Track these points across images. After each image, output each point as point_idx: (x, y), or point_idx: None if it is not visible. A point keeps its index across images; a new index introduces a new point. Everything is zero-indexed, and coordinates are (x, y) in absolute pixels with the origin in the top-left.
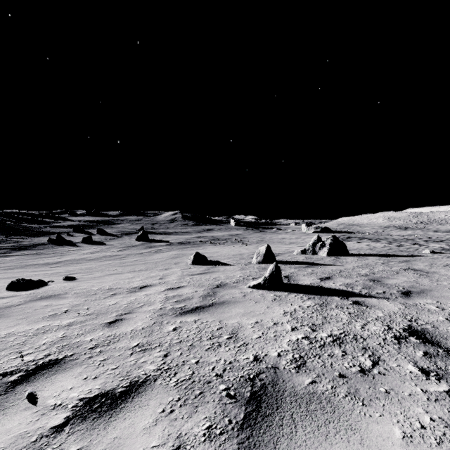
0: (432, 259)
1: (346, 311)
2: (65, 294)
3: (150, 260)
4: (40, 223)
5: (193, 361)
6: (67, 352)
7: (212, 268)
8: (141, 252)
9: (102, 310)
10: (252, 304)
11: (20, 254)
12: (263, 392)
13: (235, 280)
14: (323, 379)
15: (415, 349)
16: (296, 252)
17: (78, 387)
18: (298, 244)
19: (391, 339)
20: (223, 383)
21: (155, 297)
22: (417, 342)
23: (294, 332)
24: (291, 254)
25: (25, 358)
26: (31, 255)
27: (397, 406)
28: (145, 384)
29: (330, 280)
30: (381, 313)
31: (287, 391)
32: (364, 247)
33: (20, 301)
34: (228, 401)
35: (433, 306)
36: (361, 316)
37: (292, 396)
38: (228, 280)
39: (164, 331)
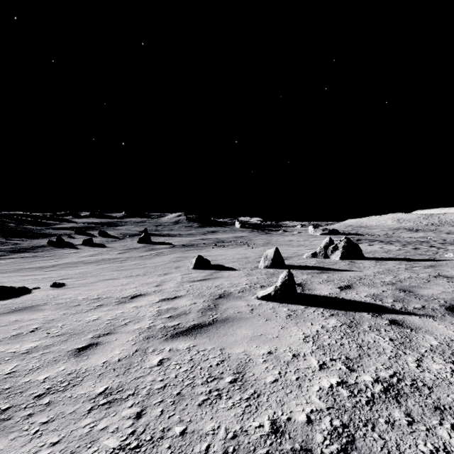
0: None
1: (385, 336)
2: (43, 306)
3: (150, 264)
4: (42, 225)
5: (177, 429)
6: (2, 404)
7: (215, 274)
8: (142, 254)
9: (78, 328)
10: (261, 322)
11: (17, 257)
12: None
13: (241, 289)
14: None
15: None
16: (306, 256)
17: None
18: (306, 246)
19: None
20: None
21: (145, 311)
22: None
23: (323, 371)
24: (300, 257)
25: None
26: (28, 258)
27: None
28: None
29: (351, 290)
30: (434, 339)
31: None
32: (378, 250)
33: None
34: None
35: None
36: (408, 345)
37: None
38: (232, 288)
39: (145, 366)
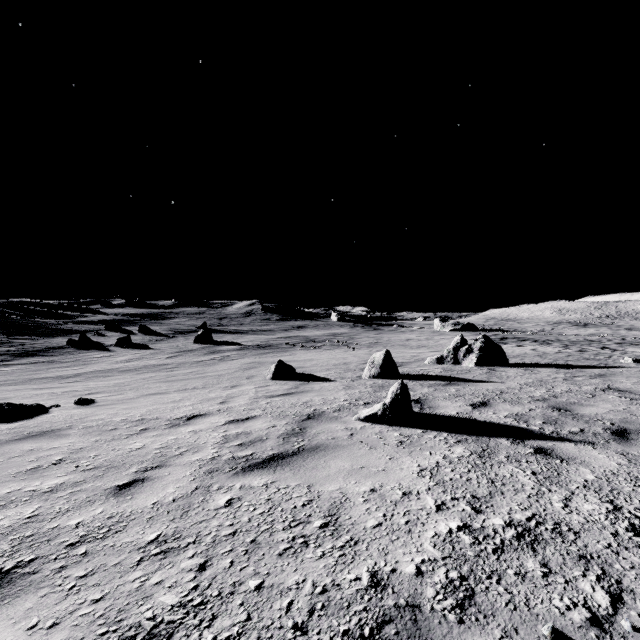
0: None
1: (527, 469)
2: (67, 430)
3: (212, 372)
4: (59, 317)
5: (251, 583)
6: (25, 554)
7: (302, 386)
8: (200, 359)
9: (116, 460)
10: (363, 451)
11: (24, 363)
12: None
13: (337, 407)
14: None
15: None
16: (428, 361)
17: None
18: (430, 348)
19: (629, 536)
20: None
21: (206, 437)
22: None
23: (441, 513)
24: (421, 363)
25: None
26: (40, 364)
27: None
28: None
29: (487, 408)
30: (590, 473)
31: None
32: (529, 353)
33: None
34: None
35: None
36: (556, 480)
37: None
38: (325, 406)
39: (209, 507)
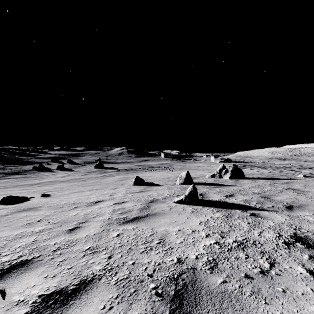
0: (305, 182)
1: (246, 221)
2: (40, 207)
3: (104, 182)
4: (28, 155)
5: (130, 262)
6: (35, 254)
7: (148, 188)
8: (98, 176)
9: (66, 219)
10: (176, 215)
11: (12, 178)
12: (184, 291)
13: (164, 197)
14: (232, 279)
15: (302, 253)
16: (207, 176)
17: (39, 285)
18: (209, 170)
19: (282, 245)
20: (153, 282)
21: (105, 210)
22: (302, 247)
23: (207, 238)
24: (204, 177)
25: (3, 258)
26: (20, 178)
27: (293, 304)
28: (91, 283)
29: (232, 197)
30: (272, 223)
31: (204, 290)
32: (256, 173)
33: (7, 212)
34: (156, 298)
35: (311, 218)
36: (257, 225)
37: (208, 294)
38: (158, 196)
39: (110, 237)
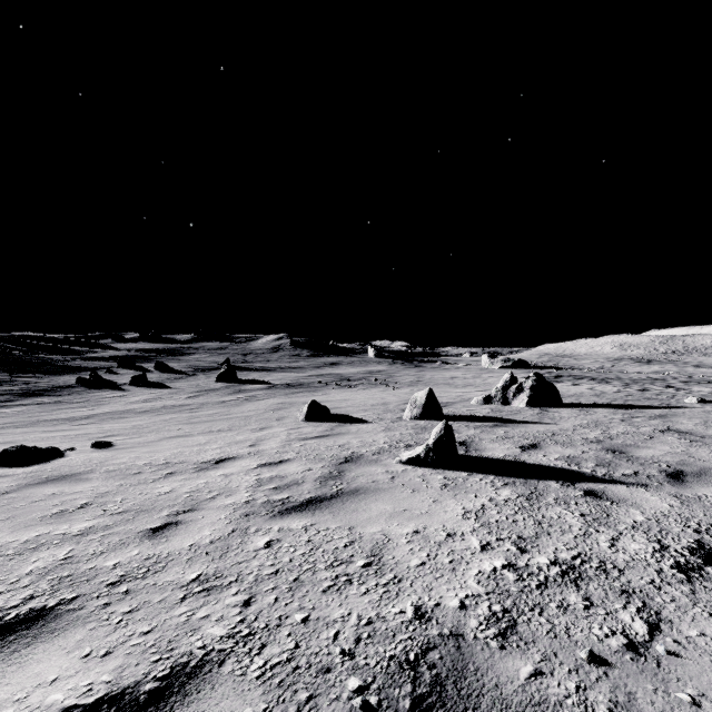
0: (705, 414)
1: (575, 511)
2: (88, 474)
3: (238, 413)
4: (66, 353)
5: (297, 616)
6: (66, 593)
7: (338, 428)
8: (224, 399)
9: (145, 504)
10: (406, 494)
11: (30, 403)
12: (437, 699)
13: (377, 450)
14: (557, 666)
15: None
16: (475, 401)
17: (68, 678)
18: (477, 387)
19: (673, 572)
20: (356, 673)
21: (238, 480)
22: None
23: (486, 553)
24: (467, 403)
25: None
26: (48, 405)
27: None
28: (200, 674)
29: (537, 451)
30: (640, 514)
31: (487, 696)
32: (586, 393)
33: (10, 485)
34: None
35: None
36: (604, 521)
37: (499, 710)
38: (364, 448)
39: (248, 549)
